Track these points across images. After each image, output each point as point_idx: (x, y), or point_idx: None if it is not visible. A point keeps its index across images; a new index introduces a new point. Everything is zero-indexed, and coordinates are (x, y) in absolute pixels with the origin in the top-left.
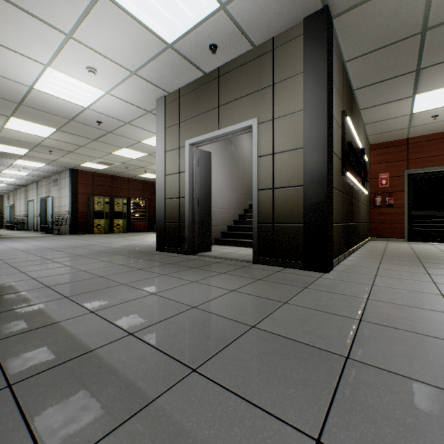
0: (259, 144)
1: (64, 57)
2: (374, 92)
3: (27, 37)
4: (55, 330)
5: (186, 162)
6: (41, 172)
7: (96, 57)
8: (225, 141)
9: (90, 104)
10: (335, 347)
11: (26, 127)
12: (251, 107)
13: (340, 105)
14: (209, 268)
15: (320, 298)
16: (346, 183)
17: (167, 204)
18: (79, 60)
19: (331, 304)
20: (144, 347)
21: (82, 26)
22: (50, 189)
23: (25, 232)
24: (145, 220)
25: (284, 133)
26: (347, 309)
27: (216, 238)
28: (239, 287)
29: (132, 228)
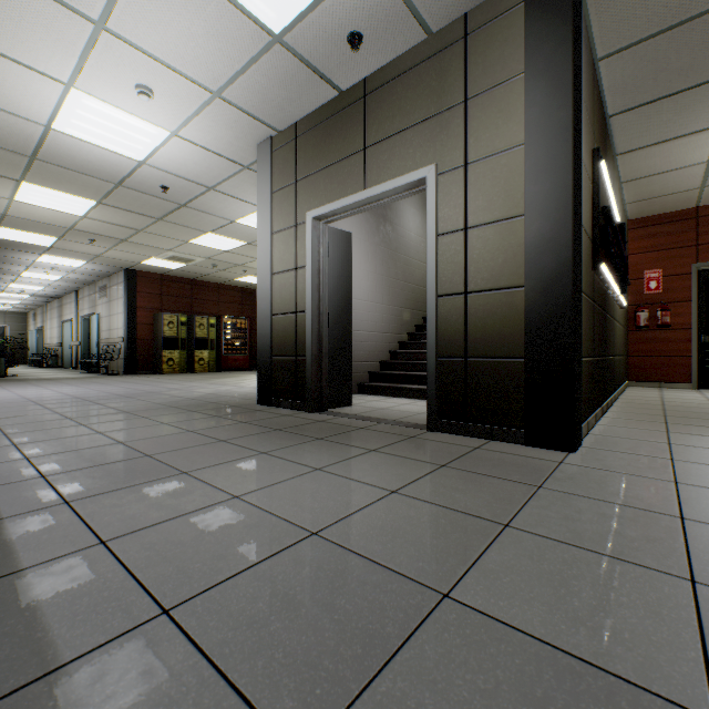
0: (438, 212)
1: (96, 67)
2: (647, 120)
3: (29, 31)
4: (3, 595)
5: (307, 250)
6: (80, 275)
7: (150, 67)
8: (375, 216)
9: (147, 155)
10: (667, 677)
11: (48, 200)
12: (424, 145)
13: (589, 139)
14: (347, 440)
15: (578, 515)
16: (597, 284)
17: (275, 323)
18: (121, 73)
19: (607, 533)
20: (186, 659)
21: (120, 4)
22: (96, 301)
23: (57, 371)
24: (245, 351)
25: (486, 189)
26: (647, 545)
27: (361, 382)
28: (406, 484)
29: (223, 365)
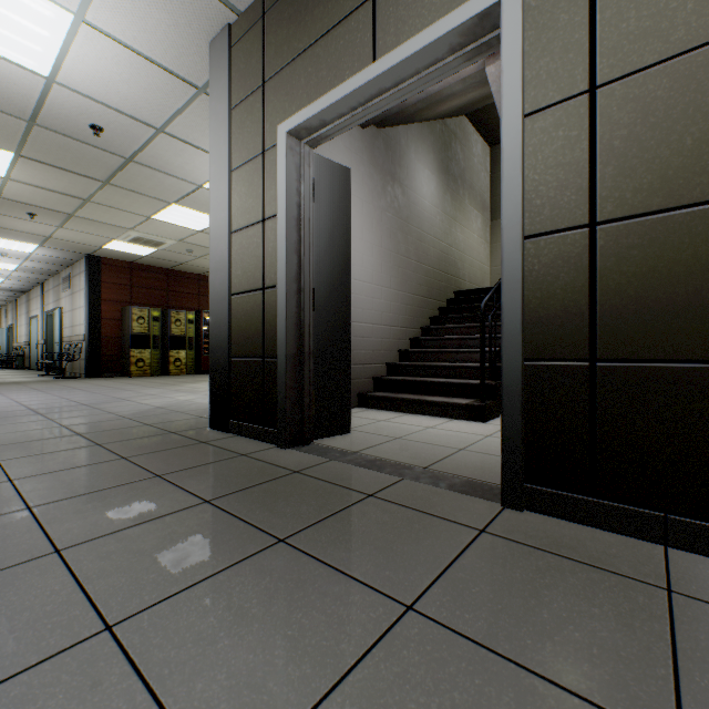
0: (525, 70)
1: None
2: None
3: None
4: None
5: (279, 186)
6: (38, 263)
7: None
8: (380, 172)
9: (54, 66)
10: None
11: None
12: None
13: None
14: (341, 549)
15: None
16: None
17: (235, 307)
18: None
19: None
20: None
21: None
22: (60, 294)
23: (15, 373)
24: None
25: None
26: None
27: (362, 391)
28: None
29: (204, 366)
